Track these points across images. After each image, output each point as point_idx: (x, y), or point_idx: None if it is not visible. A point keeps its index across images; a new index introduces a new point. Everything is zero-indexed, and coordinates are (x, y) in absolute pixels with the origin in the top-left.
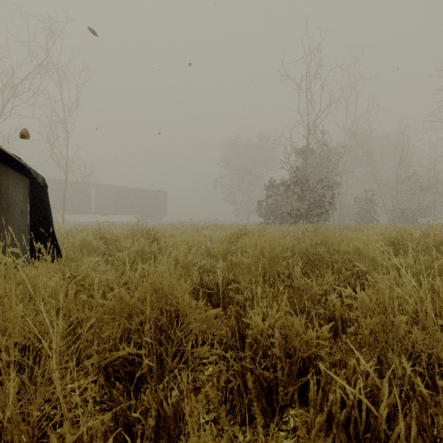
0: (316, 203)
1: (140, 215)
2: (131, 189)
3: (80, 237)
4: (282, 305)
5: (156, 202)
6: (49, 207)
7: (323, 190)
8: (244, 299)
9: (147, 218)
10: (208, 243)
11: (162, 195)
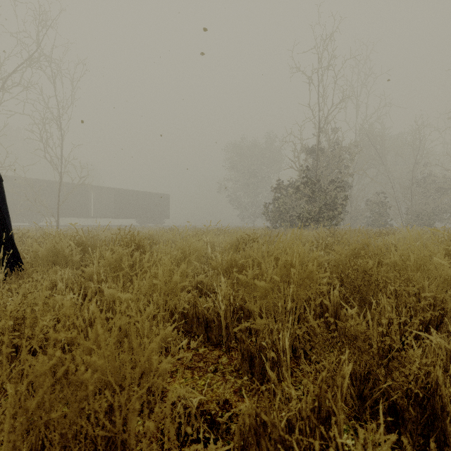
0: (328, 205)
1: (142, 219)
2: (131, 191)
3: (48, 244)
4: (387, 448)
5: (158, 205)
6: (5, 206)
7: (335, 191)
8: (260, 345)
9: (148, 222)
10: (209, 251)
11: (164, 198)
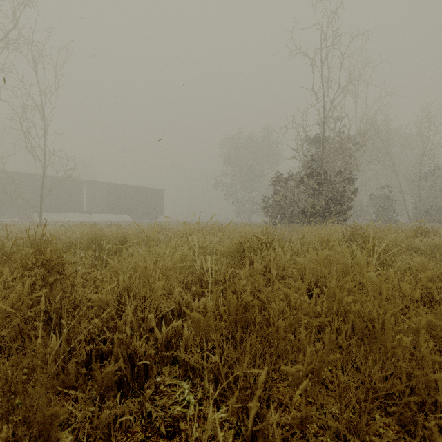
0: (335, 199)
1: (136, 214)
2: (125, 186)
3: None
4: None
5: (153, 200)
6: None
7: (343, 183)
8: None
9: (142, 217)
10: (196, 262)
11: (159, 193)
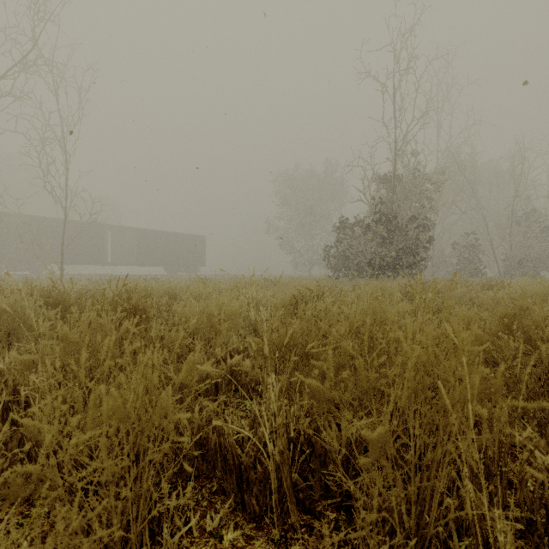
0: (407, 248)
1: (171, 266)
2: (158, 232)
3: None
4: None
5: (192, 249)
6: None
7: (417, 230)
8: None
9: (179, 270)
10: (251, 314)
11: (199, 241)
